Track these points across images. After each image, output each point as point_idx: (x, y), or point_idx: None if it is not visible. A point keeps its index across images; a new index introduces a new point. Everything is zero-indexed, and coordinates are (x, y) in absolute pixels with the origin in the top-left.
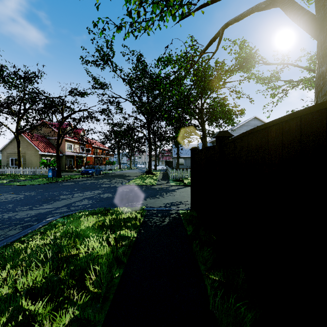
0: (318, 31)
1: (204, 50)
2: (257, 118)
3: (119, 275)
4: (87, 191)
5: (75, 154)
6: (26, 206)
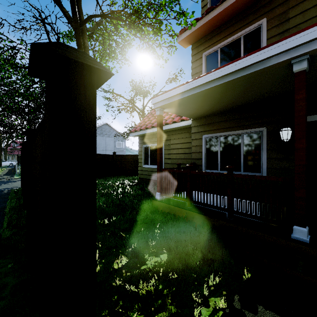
0: None
1: None
2: (108, 124)
3: None
4: None
5: None
6: None
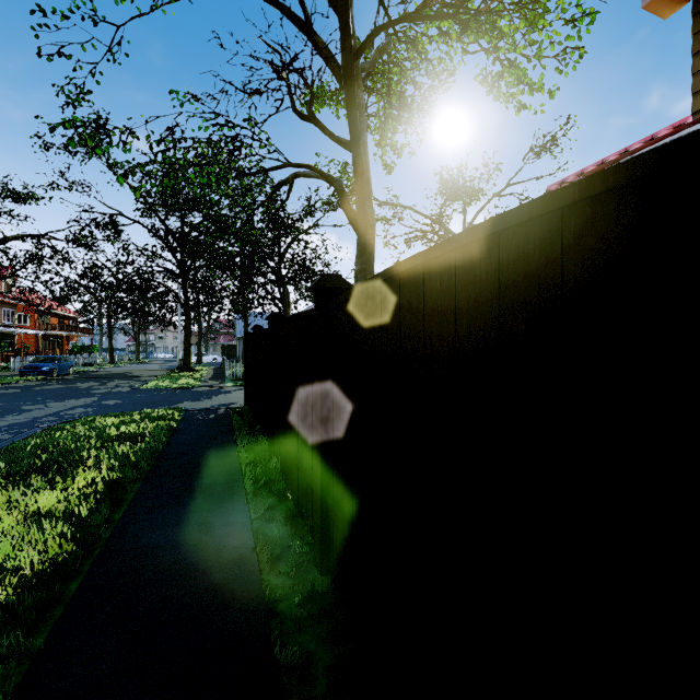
0: (357, 232)
1: (272, 192)
2: None
3: (166, 440)
4: (69, 399)
5: None
6: None
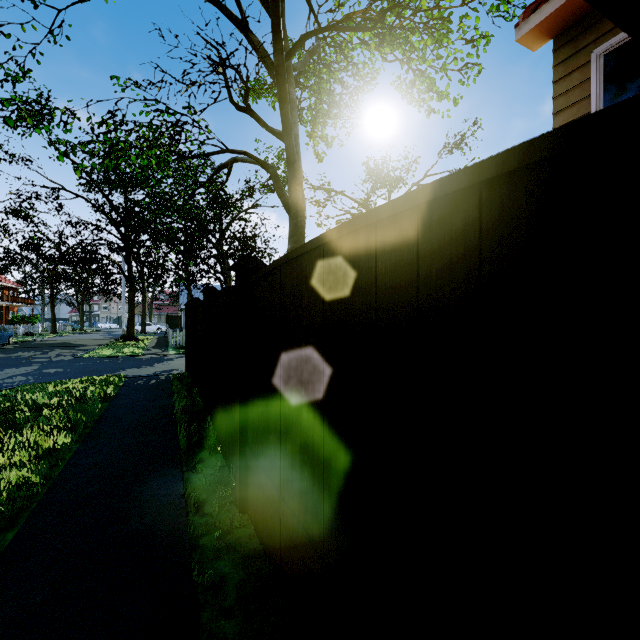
0: (289, 214)
1: (213, 174)
2: None
3: (106, 404)
4: (8, 368)
5: None
6: None
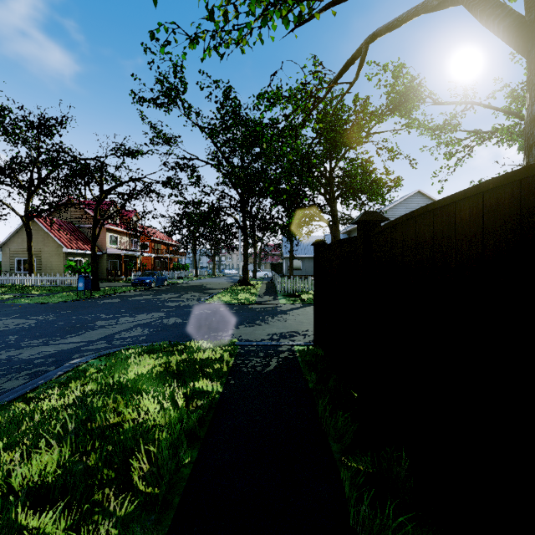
0: (529, 44)
1: (335, 80)
2: (422, 193)
3: (191, 460)
4: (141, 313)
5: (123, 252)
6: (39, 338)
